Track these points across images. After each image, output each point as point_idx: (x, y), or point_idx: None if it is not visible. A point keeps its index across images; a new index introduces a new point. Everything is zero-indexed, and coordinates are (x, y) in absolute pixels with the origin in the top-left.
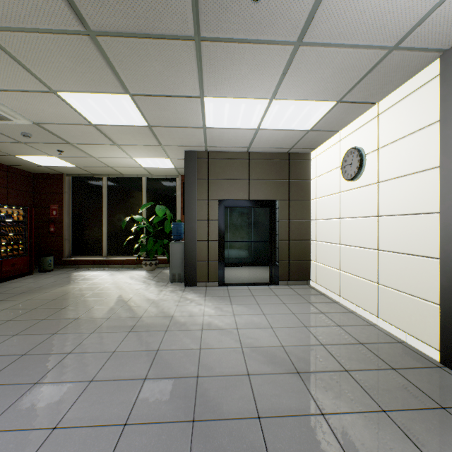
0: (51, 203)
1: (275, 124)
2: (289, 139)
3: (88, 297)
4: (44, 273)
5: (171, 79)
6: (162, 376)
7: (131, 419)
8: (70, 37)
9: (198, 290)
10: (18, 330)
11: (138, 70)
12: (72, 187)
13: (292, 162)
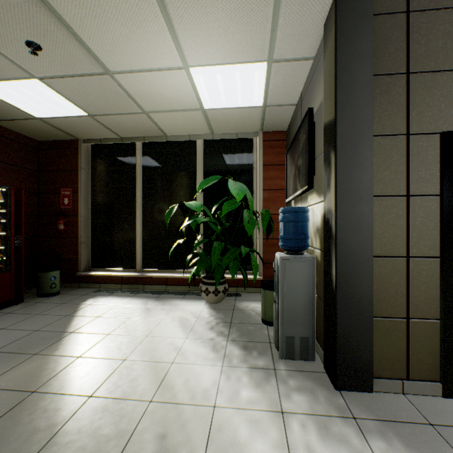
0: (62, 187)
1: None
2: None
3: (59, 448)
4: (41, 300)
5: None
6: None
7: None
8: None
9: (409, 427)
10: None
11: None
12: (92, 161)
13: None
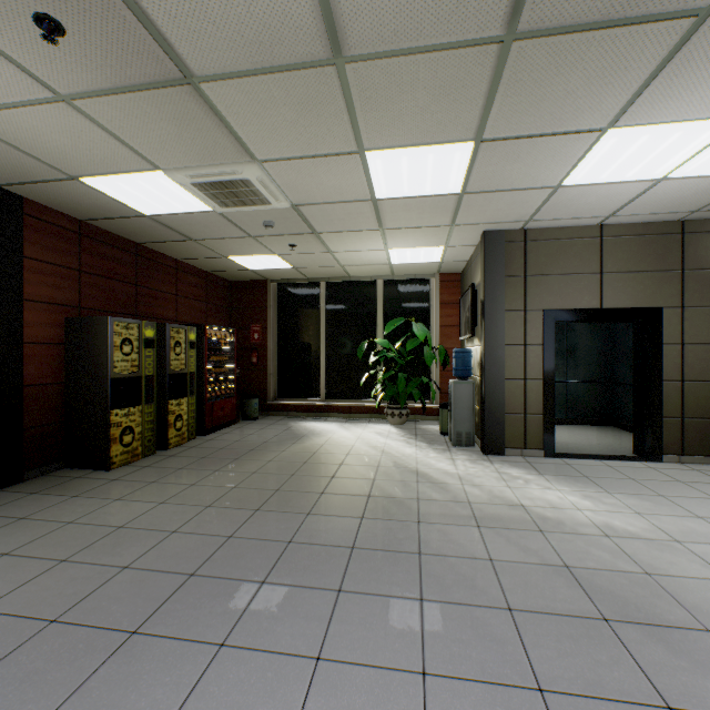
0: (252, 323)
1: (707, 166)
2: (708, 193)
3: (350, 462)
4: (251, 422)
5: (579, 102)
6: (634, 620)
7: (669, 700)
8: (467, 52)
9: (516, 462)
10: (305, 507)
11: (532, 94)
12: (277, 299)
13: (689, 238)
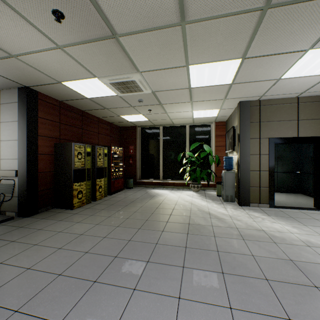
0: (129, 145)
1: None
2: None
3: (177, 208)
4: (130, 189)
5: (296, 37)
6: None
7: None
8: (244, 15)
9: (256, 210)
10: (161, 228)
11: (273, 34)
12: (141, 134)
13: None
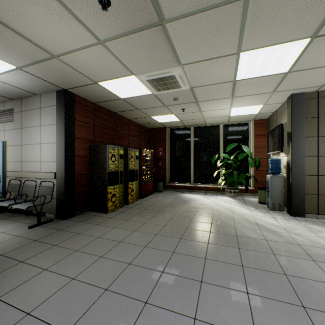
0: (158, 147)
1: None
2: None
3: (217, 216)
4: (159, 193)
5: None
6: None
7: None
8: None
9: (314, 222)
10: (205, 239)
11: None
12: (170, 136)
13: None
